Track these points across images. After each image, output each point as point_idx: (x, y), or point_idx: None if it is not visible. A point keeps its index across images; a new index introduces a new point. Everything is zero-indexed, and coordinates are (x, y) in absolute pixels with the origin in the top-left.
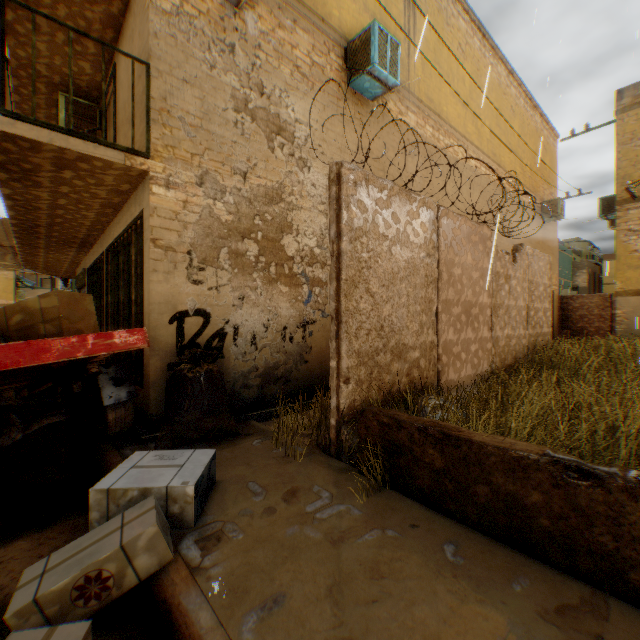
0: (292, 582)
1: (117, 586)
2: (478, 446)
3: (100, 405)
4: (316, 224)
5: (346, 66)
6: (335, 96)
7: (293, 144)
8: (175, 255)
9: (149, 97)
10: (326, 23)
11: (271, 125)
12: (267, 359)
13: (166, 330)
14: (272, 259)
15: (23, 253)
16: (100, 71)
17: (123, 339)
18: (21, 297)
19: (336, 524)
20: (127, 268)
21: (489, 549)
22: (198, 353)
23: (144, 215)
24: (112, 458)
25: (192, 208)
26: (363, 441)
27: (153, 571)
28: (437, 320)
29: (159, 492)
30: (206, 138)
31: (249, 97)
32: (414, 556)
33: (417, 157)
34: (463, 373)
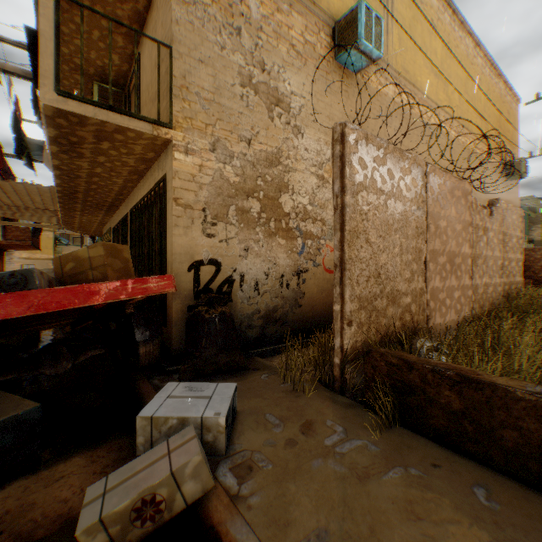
0: (330, 517)
1: (167, 509)
2: (503, 390)
3: (132, 341)
4: (308, 184)
5: (334, 43)
6: (324, 70)
7: (289, 114)
8: (192, 212)
9: (172, 76)
10: (317, 6)
11: (271, 97)
12: (267, 303)
13: (185, 277)
14: (272, 215)
15: (63, 216)
16: (125, 62)
17: (155, 284)
18: (58, 252)
19: (357, 459)
20: (150, 225)
21: (522, 495)
22: (212, 297)
23: (166, 178)
24: (144, 387)
25: (206, 171)
26: (370, 380)
27: (197, 496)
28: (425, 268)
29: (195, 421)
30: (217, 110)
31: (253, 73)
32: (445, 498)
33: (394, 123)
34: (447, 318)
